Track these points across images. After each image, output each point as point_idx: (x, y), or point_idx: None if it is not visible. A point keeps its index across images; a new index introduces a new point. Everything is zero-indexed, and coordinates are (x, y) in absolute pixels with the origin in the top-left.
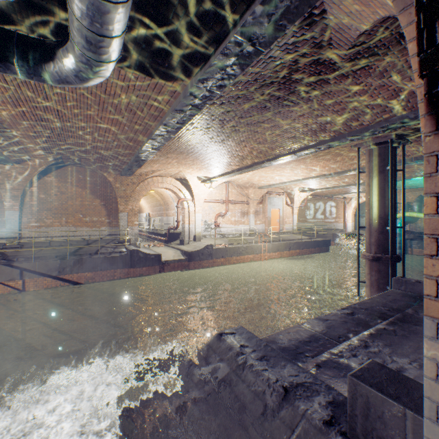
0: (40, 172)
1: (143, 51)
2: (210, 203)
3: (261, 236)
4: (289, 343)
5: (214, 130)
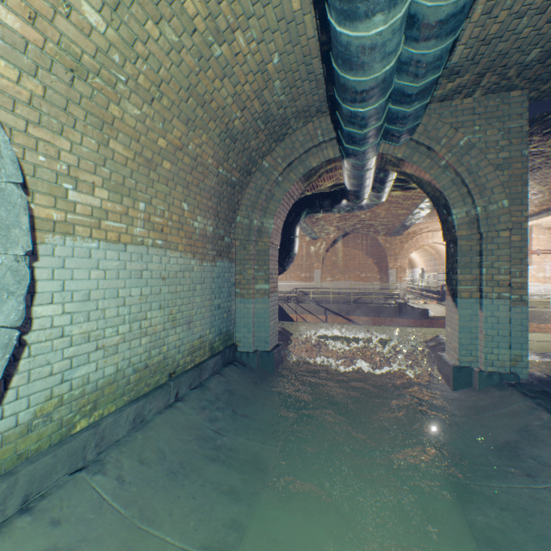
0: (332, 241)
1: (399, 186)
2: None
3: None
4: None
5: None
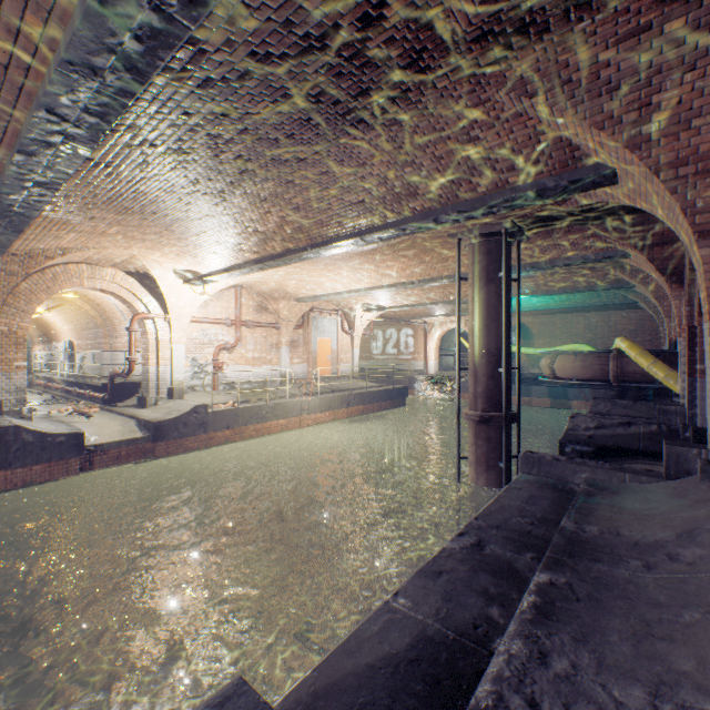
0: None
1: None
2: (204, 324)
3: (302, 384)
4: (372, 683)
5: (198, 162)
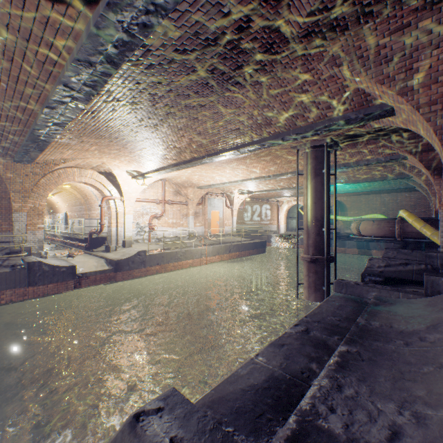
0: None
1: None
2: (143, 203)
3: (201, 239)
4: (243, 397)
5: (143, 109)
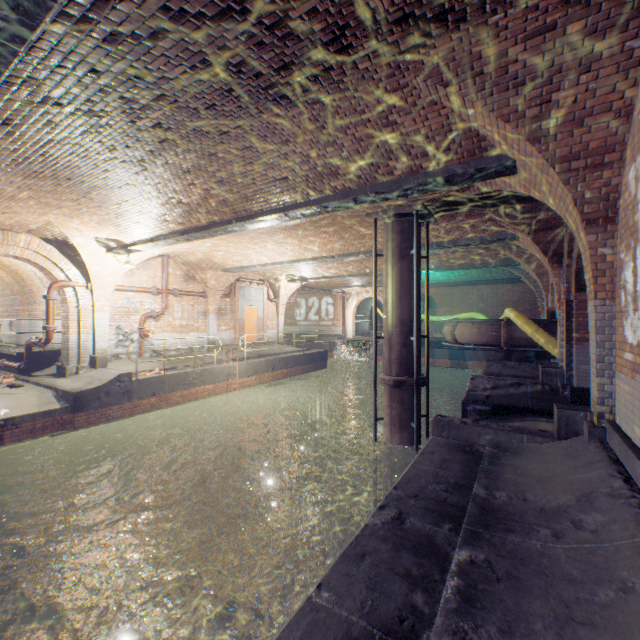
0: None
1: None
2: (129, 293)
3: (229, 350)
4: None
5: (113, 126)
